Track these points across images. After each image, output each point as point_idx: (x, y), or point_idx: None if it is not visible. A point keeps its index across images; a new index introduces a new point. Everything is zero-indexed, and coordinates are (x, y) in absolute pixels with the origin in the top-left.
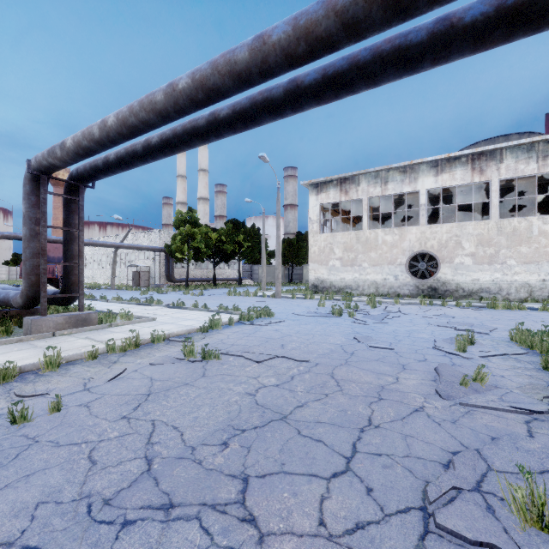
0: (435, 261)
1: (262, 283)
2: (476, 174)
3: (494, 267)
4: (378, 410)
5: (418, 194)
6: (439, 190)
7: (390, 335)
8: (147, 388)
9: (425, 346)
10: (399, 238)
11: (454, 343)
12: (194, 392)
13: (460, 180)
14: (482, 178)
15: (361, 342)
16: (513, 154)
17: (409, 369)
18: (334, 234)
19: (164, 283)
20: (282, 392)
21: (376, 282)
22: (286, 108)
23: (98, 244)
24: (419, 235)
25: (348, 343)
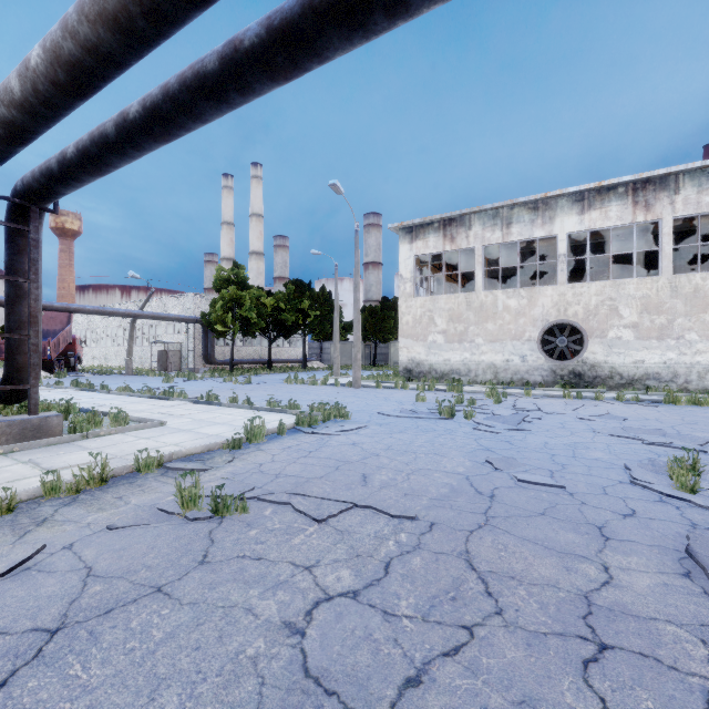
0: (579, 335)
1: (335, 366)
2: (640, 211)
3: (666, 343)
4: (617, 700)
5: (552, 241)
6: (583, 235)
7: (543, 455)
8: (62, 605)
9: (615, 479)
10: (527, 302)
11: (660, 471)
12: (163, 622)
13: (616, 219)
14: (648, 217)
15: (500, 470)
16: (694, 181)
17: (616, 539)
18: (434, 298)
19: (201, 366)
20: (367, 620)
21: (494, 365)
22: (375, 6)
23: (106, 311)
24: (557, 298)
25: (478, 472)
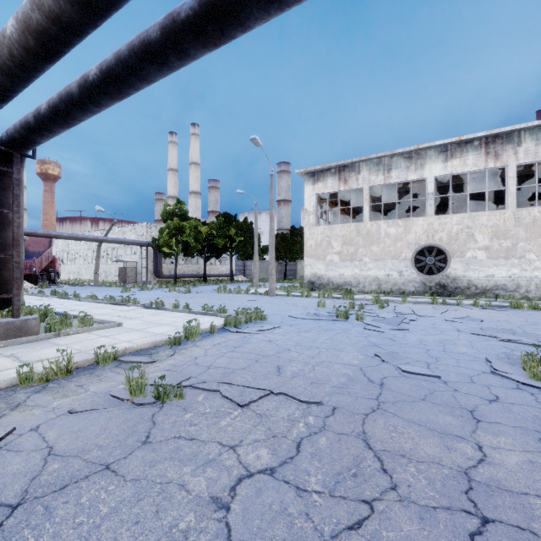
0: (444, 255)
1: (255, 279)
2: (490, 159)
3: (511, 261)
4: None
5: (422, 183)
6: (446, 178)
7: (420, 349)
8: (24, 482)
9: (479, 370)
10: (403, 230)
11: (514, 363)
12: (109, 497)
13: (472, 166)
14: (497, 164)
15: (386, 362)
16: (533, 136)
17: (486, 421)
18: (332, 226)
19: (152, 279)
20: (282, 496)
21: (378, 278)
22: None
23: (78, 237)
24: (426, 227)
25: (369, 364)
